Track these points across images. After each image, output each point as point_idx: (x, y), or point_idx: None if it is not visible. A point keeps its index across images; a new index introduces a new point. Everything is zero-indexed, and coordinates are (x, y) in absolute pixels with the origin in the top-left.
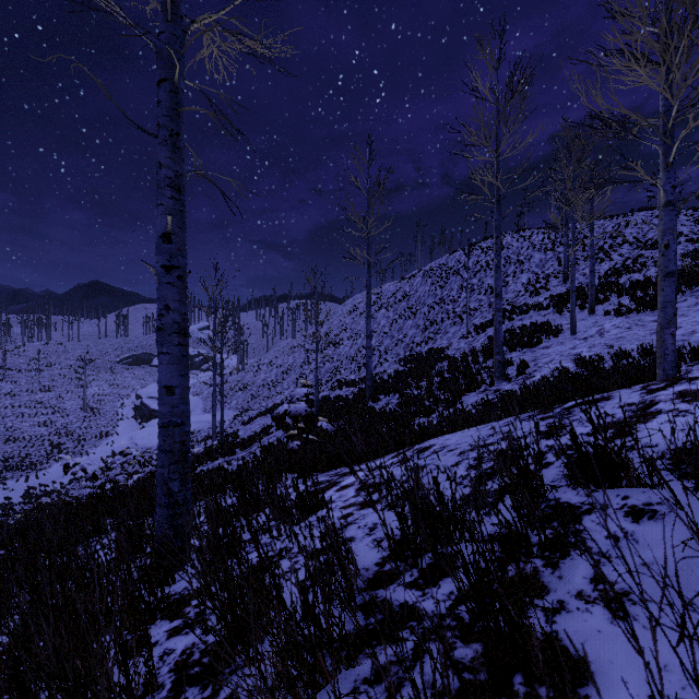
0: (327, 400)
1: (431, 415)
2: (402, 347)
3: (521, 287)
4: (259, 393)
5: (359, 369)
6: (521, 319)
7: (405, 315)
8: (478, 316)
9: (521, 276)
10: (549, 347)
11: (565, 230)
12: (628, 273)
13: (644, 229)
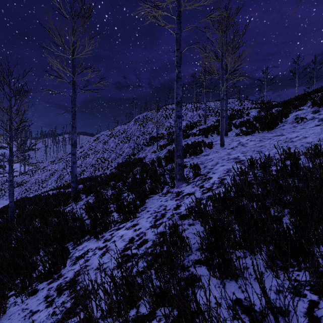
0: (48, 197)
1: (105, 232)
2: (121, 158)
3: (183, 127)
4: (31, 188)
5: (95, 171)
6: (185, 141)
7: (124, 141)
8: (162, 141)
9: (183, 122)
10: (209, 155)
11: (205, 96)
12: (235, 119)
13: (233, 105)
